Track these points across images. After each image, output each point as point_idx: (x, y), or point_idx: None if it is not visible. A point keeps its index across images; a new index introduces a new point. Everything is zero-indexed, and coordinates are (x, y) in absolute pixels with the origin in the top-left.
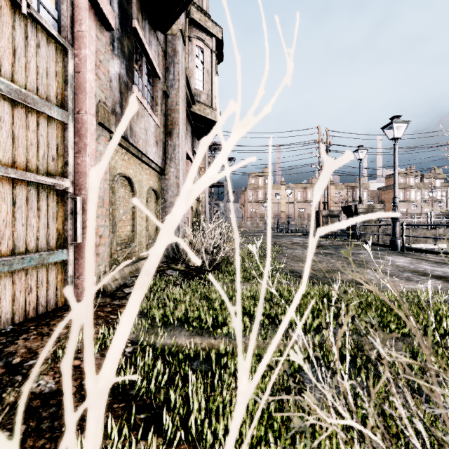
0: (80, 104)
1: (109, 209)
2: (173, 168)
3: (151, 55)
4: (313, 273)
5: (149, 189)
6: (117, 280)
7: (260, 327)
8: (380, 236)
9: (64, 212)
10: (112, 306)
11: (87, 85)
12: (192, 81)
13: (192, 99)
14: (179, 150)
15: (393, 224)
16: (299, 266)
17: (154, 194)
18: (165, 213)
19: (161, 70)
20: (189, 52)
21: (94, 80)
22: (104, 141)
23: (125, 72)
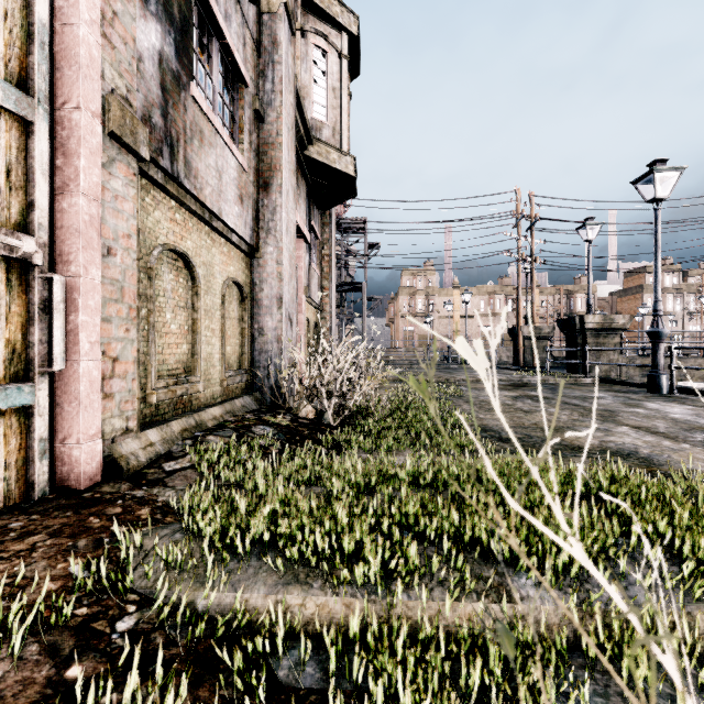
0: (66, 89)
1: (137, 308)
2: (272, 247)
3: (228, 36)
4: (524, 432)
5: (227, 280)
6: (153, 446)
7: (442, 563)
8: (623, 368)
9: (28, 307)
10: (126, 503)
11: (80, 51)
12: (308, 106)
13: (307, 135)
14: (283, 215)
15: (654, 347)
16: (496, 419)
17: (238, 291)
18: (259, 325)
19: (249, 72)
20: (302, 57)
21: (98, 45)
22: (124, 173)
23: (173, 53)
